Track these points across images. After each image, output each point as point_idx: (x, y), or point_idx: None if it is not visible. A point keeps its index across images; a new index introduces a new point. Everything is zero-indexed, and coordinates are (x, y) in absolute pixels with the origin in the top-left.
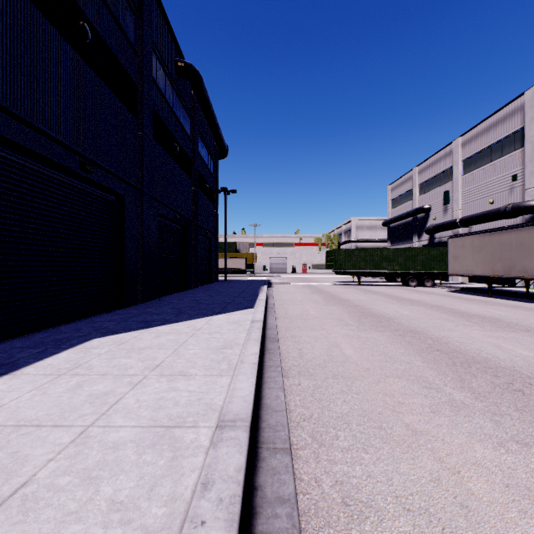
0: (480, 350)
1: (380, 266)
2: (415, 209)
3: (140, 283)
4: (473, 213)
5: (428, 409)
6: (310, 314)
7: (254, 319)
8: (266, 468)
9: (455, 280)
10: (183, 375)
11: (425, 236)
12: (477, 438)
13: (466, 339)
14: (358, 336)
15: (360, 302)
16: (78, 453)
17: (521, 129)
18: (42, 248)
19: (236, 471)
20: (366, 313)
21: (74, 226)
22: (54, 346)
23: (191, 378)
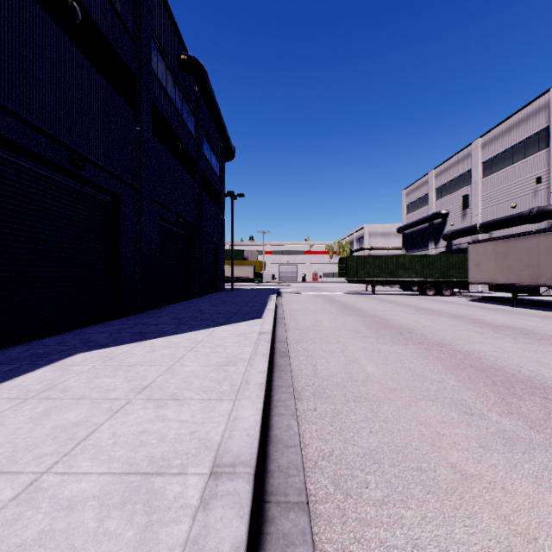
0: (519, 366)
1: (396, 274)
2: (432, 215)
3: (138, 291)
4: (494, 218)
5: (475, 442)
6: (323, 324)
7: (262, 330)
8: (276, 535)
9: (475, 289)
10: (175, 400)
11: (442, 243)
12: (547, 485)
13: (501, 353)
14: (378, 350)
15: (377, 312)
16: (17, 517)
17: (545, 129)
18: (23, 251)
19: (233, 551)
20: (384, 324)
21: (62, 227)
22: (30, 362)
23: (184, 403)
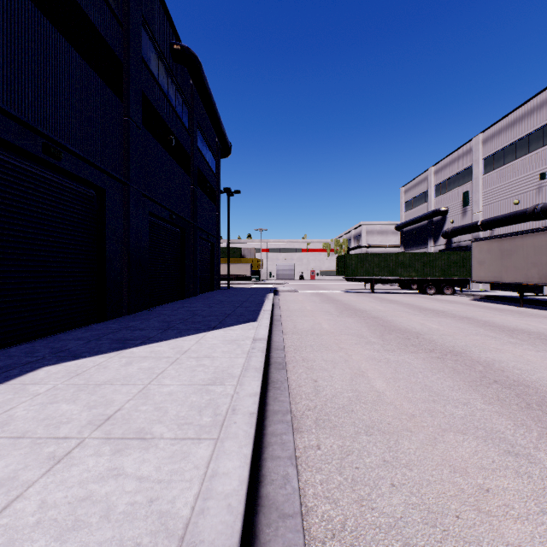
0: None
1: (396, 272)
2: (431, 212)
3: (126, 291)
4: (495, 215)
5: (534, 505)
6: (323, 328)
7: (257, 336)
8: None
9: (476, 288)
10: (141, 439)
11: (441, 240)
12: None
13: (524, 363)
14: (386, 360)
15: (378, 313)
16: None
17: None
18: None
19: None
20: (388, 327)
21: (38, 223)
22: None
23: (151, 445)
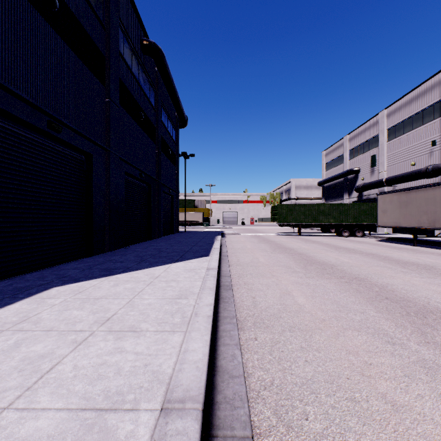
0: (427, 298)
1: (318, 219)
2: (346, 171)
3: (108, 233)
4: (397, 173)
5: (400, 372)
6: (260, 261)
7: (209, 266)
8: None
9: (381, 231)
10: (133, 331)
11: (354, 194)
12: None
13: (410, 286)
14: (307, 283)
15: (303, 250)
16: None
17: (439, 101)
18: (9, 200)
19: None
20: (310, 260)
21: (43, 181)
22: (11, 296)
23: (141, 335)
